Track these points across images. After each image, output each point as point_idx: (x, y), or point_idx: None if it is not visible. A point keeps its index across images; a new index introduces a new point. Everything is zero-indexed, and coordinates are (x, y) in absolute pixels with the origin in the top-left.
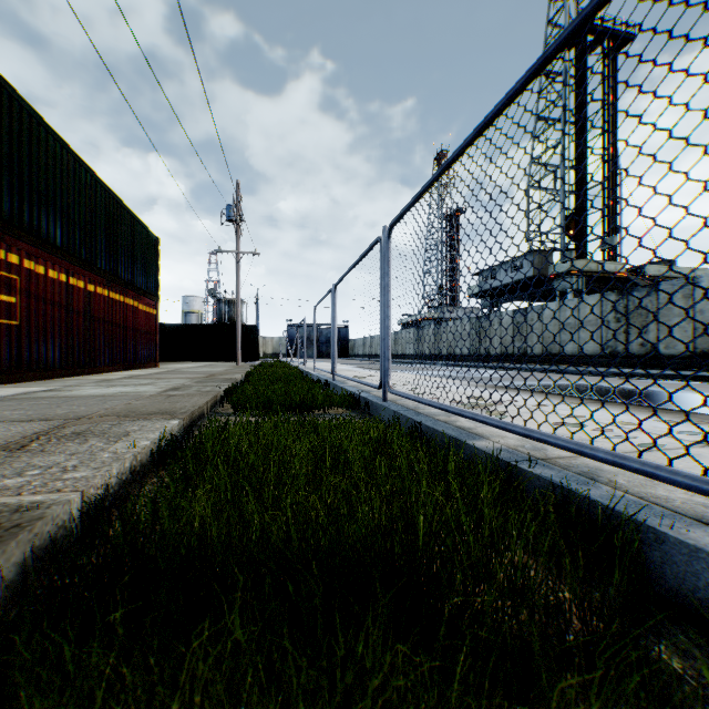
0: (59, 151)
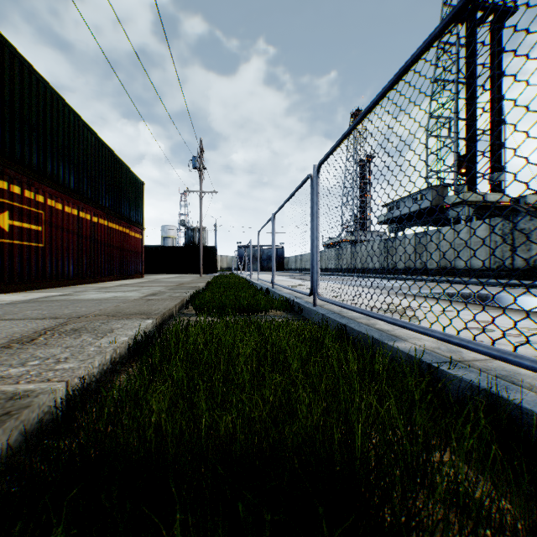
0: (72, 119)
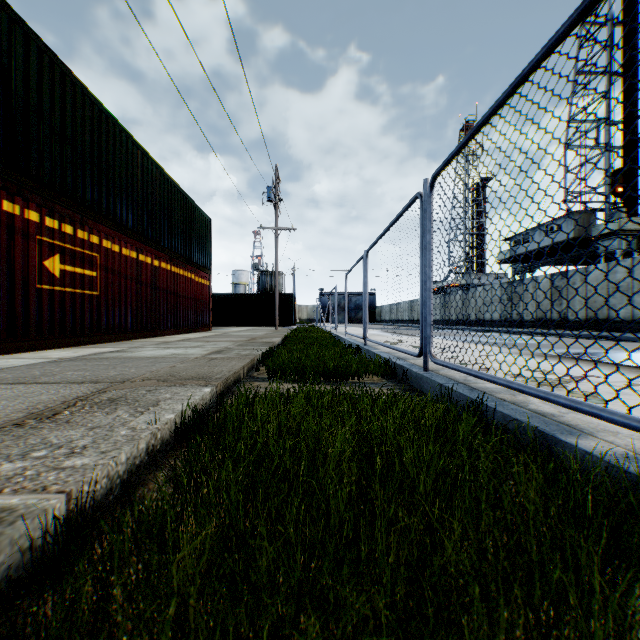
0: (130, 147)
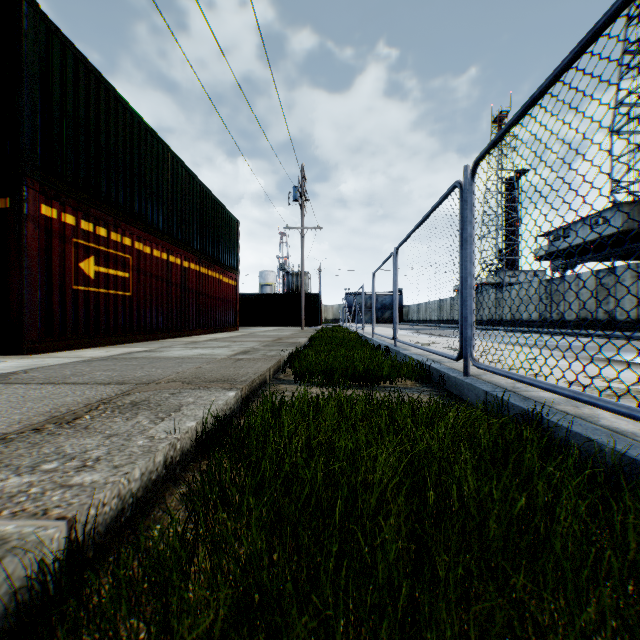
0: (160, 151)
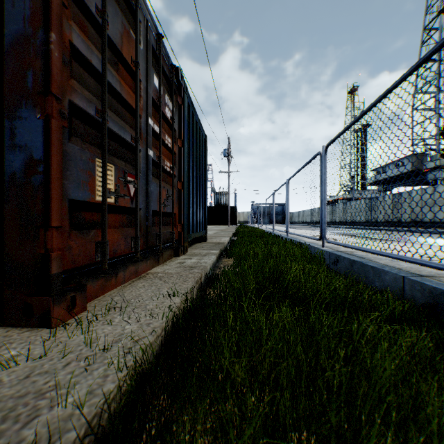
0: None
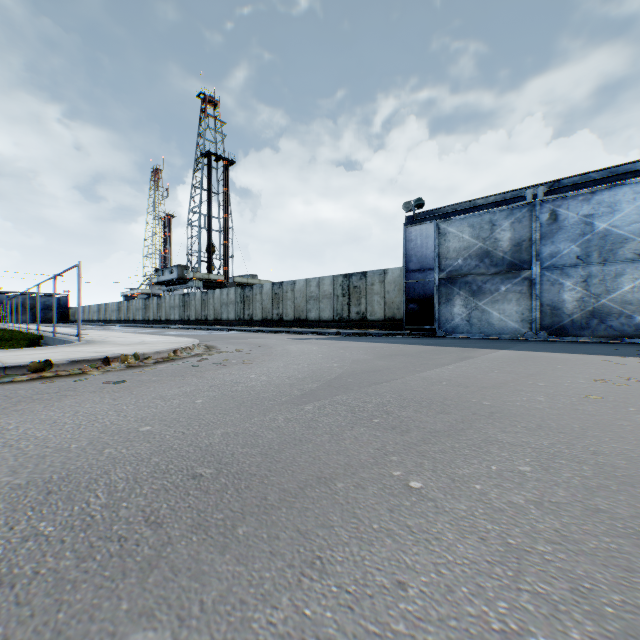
0: None
